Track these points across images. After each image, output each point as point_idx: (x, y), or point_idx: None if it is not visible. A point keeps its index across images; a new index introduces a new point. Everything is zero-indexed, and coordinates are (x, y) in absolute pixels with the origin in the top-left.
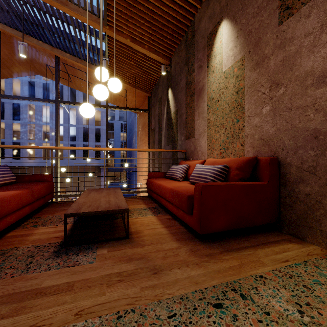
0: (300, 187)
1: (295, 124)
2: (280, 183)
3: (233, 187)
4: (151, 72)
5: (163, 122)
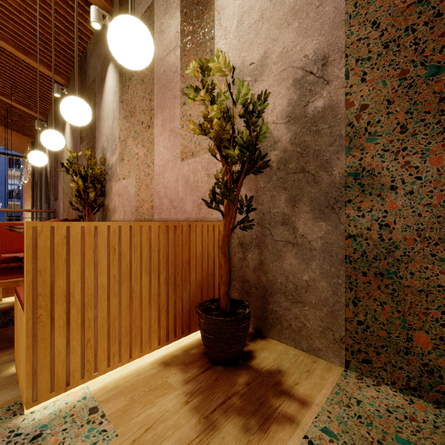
0: None
1: None
2: None
3: None
4: (27, 119)
5: (43, 178)
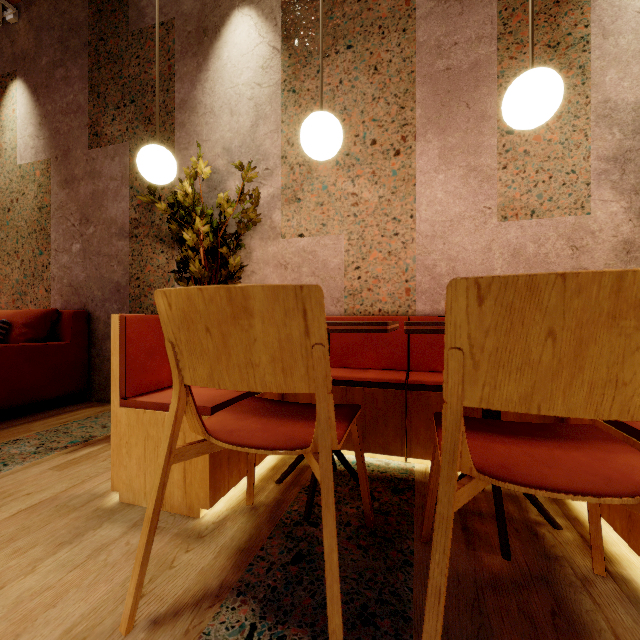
0: (107, 344)
1: (103, 273)
2: (90, 342)
3: (3, 350)
4: None
5: None
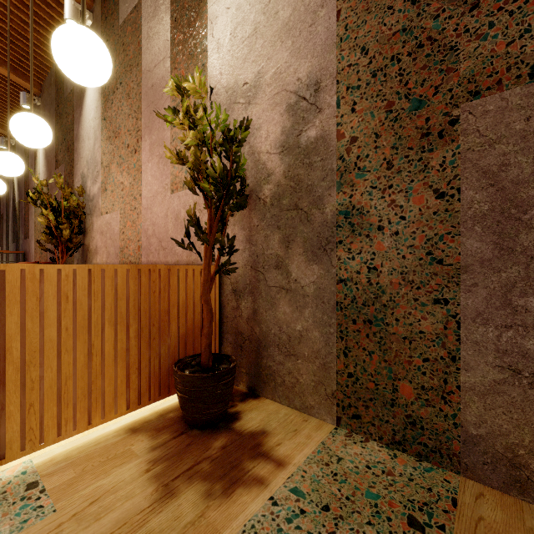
0: None
1: None
2: None
3: None
4: None
5: (10, 211)
